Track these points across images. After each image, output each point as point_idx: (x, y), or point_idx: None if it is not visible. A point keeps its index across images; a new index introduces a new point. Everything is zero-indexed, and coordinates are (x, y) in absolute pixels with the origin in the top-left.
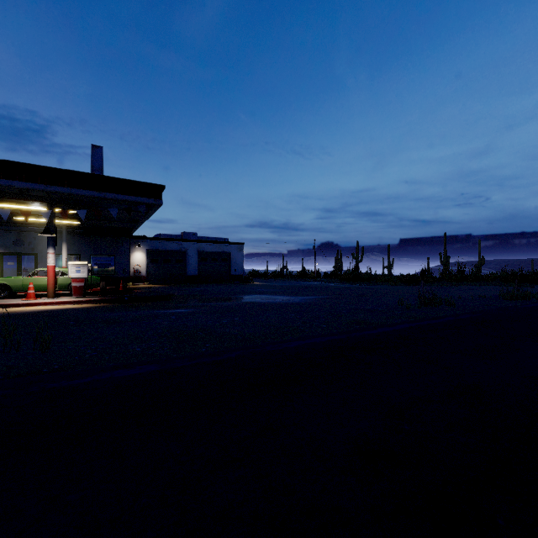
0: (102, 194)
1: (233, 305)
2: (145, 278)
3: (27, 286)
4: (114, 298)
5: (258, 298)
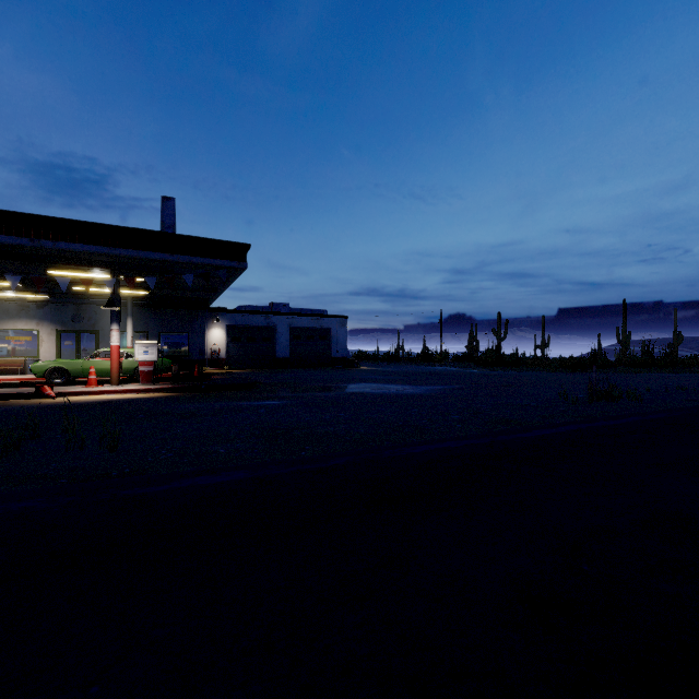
0: (175, 257)
1: (336, 396)
2: (224, 361)
3: (87, 370)
4: (189, 386)
5: (367, 387)
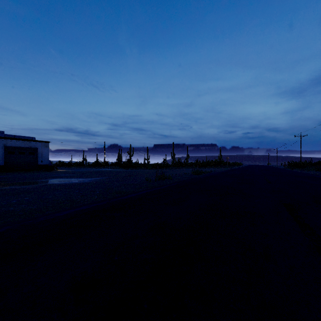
0: None
1: (31, 187)
2: None
3: None
4: None
5: (57, 180)
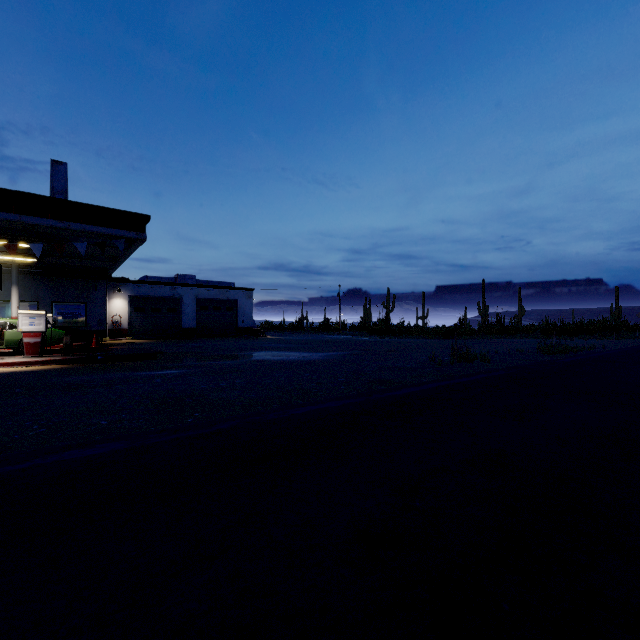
0: (65, 224)
1: (237, 364)
2: (126, 332)
3: None
4: (83, 358)
5: (269, 354)
